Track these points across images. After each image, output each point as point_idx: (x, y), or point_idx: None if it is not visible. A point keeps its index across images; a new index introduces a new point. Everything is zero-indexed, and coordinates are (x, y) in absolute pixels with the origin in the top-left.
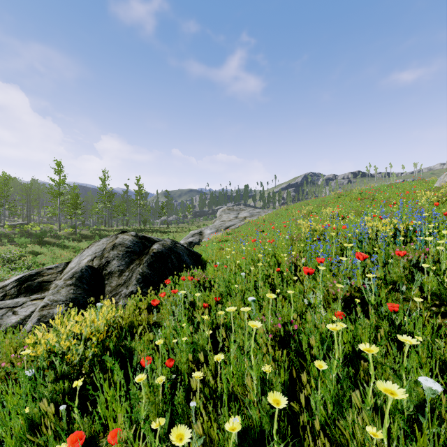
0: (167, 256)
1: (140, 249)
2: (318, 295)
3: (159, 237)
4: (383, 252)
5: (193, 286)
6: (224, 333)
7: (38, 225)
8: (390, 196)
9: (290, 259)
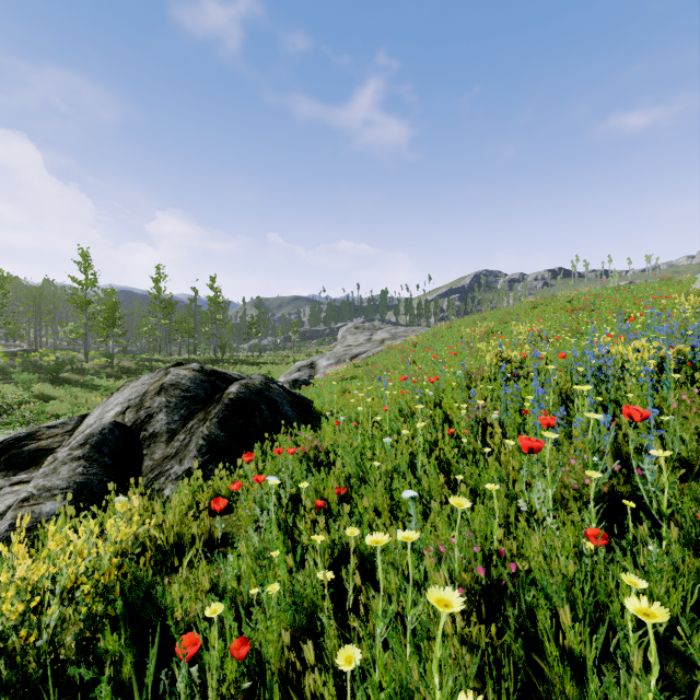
0: (253, 406)
1: (206, 394)
2: (544, 489)
3: (246, 371)
4: (650, 401)
5: (296, 463)
6: (358, 576)
7: (52, 352)
8: (621, 305)
9: (472, 413)
